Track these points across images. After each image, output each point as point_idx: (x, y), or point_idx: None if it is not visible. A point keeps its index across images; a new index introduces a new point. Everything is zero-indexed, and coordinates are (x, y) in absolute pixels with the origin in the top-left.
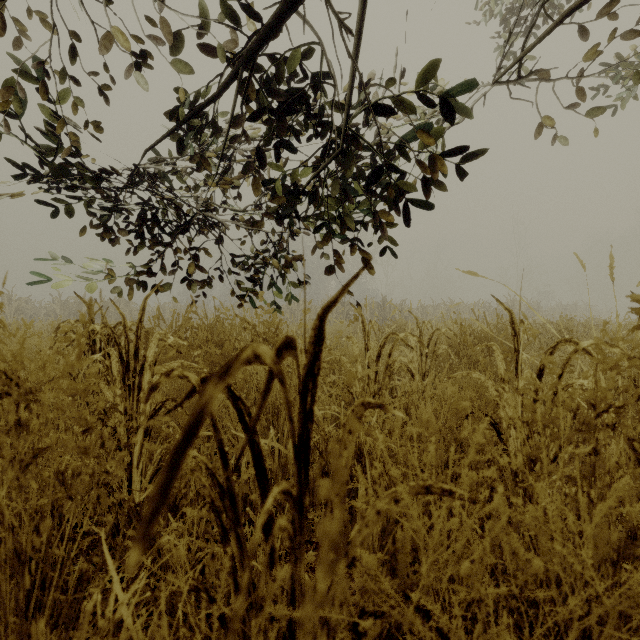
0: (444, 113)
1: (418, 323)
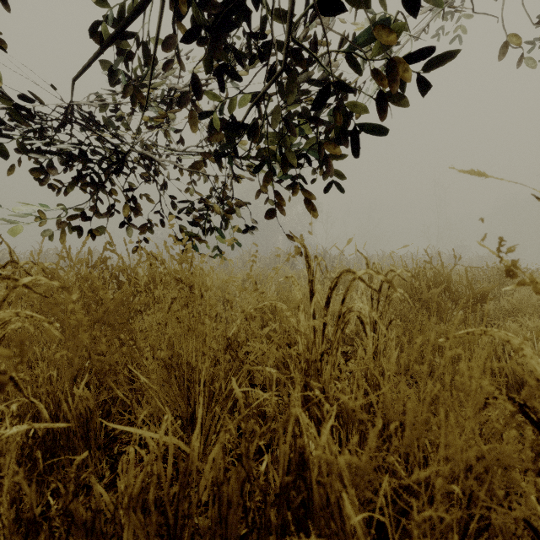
0: (405, 6)
1: (368, 264)
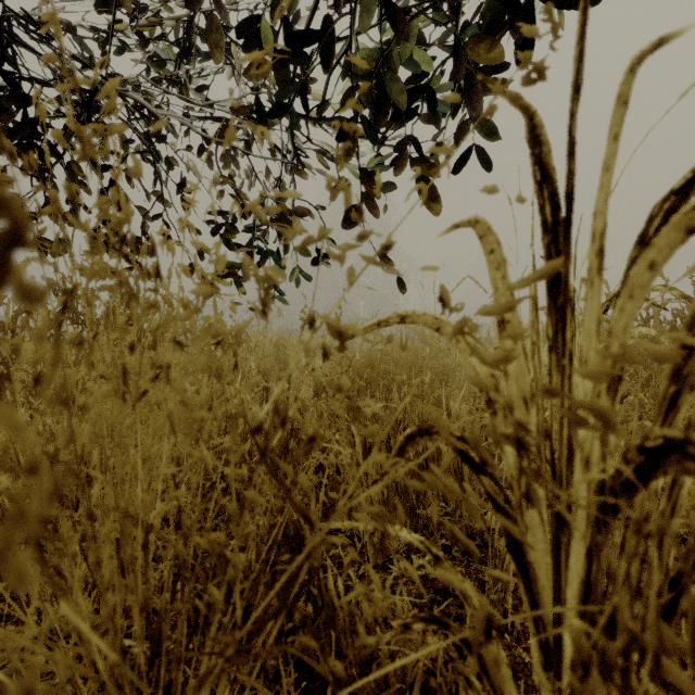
0: None
1: None
